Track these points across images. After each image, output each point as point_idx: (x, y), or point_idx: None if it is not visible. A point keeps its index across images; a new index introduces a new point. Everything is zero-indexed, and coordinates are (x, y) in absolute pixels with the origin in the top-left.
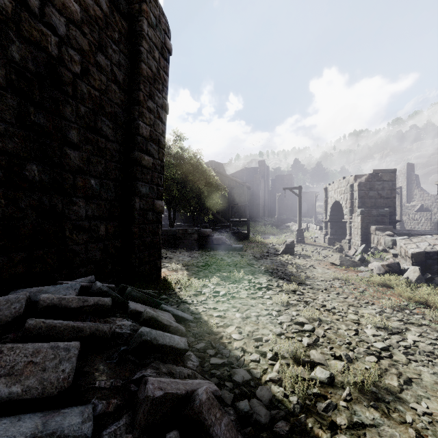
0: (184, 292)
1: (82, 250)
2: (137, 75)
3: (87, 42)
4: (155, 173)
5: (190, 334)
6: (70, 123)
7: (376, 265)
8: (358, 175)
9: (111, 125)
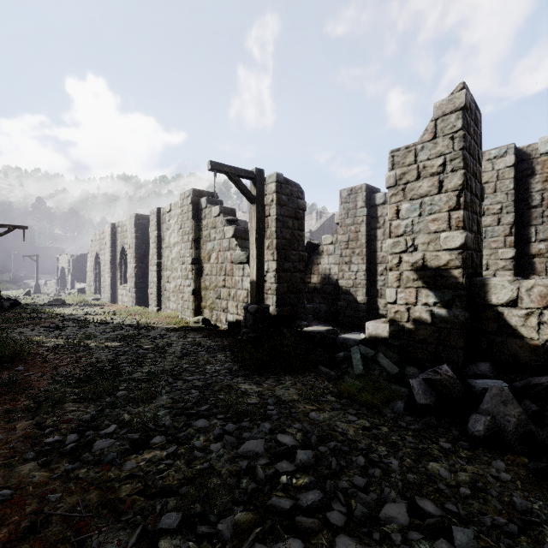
0: None
1: None
2: None
3: None
4: None
5: None
6: None
7: (66, 294)
8: (73, 255)
9: None
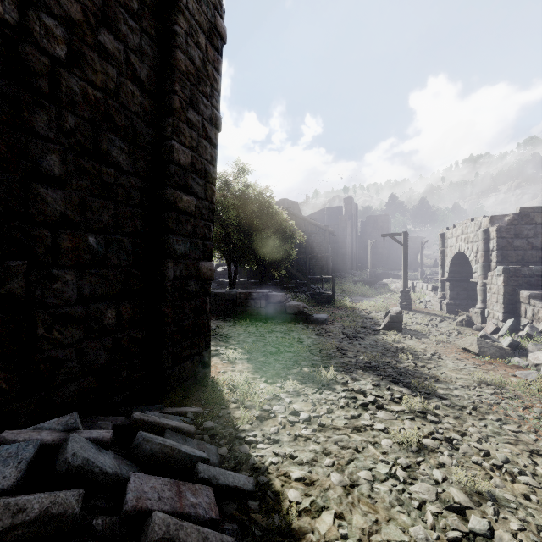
0: (242, 412)
1: (71, 354)
2: (171, 70)
3: (81, 8)
4: (199, 221)
5: (248, 535)
6: (46, 142)
7: None
8: (496, 216)
9: (126, 147)
